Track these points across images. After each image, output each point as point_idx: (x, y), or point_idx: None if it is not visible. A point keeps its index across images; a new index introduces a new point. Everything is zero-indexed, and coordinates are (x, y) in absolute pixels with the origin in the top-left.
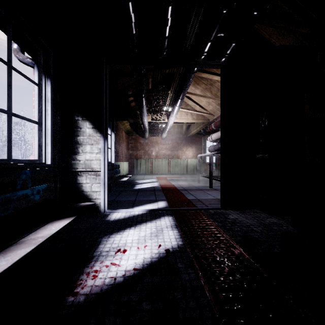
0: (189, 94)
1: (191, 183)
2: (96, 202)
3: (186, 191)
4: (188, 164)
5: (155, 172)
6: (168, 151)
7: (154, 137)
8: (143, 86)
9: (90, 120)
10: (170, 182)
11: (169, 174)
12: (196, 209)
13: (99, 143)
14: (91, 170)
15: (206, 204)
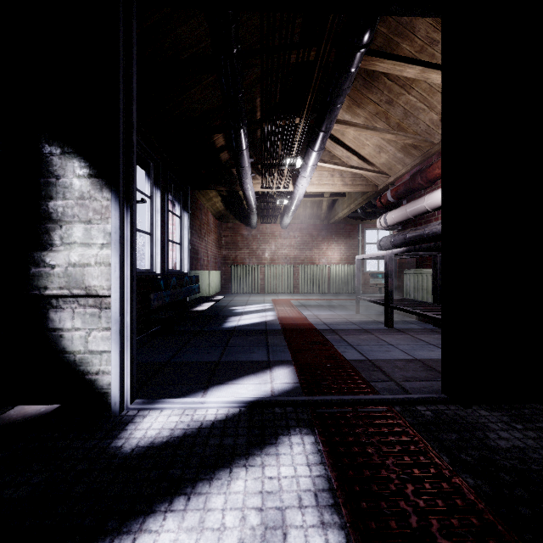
0: (340, 124)
1: (342, 314)
2: (99, 382)
3: (336, 334)
4: (332, 274)
5: (269, 289)
6: (294, 251)
7: (268, 225)
8: (239, 97)
9: (84, 153)
10: (300, 311)
11: (296, 294)
12: (378, 402)
13: (109, 219)
14: (85, 294)
15: (398, 381)
